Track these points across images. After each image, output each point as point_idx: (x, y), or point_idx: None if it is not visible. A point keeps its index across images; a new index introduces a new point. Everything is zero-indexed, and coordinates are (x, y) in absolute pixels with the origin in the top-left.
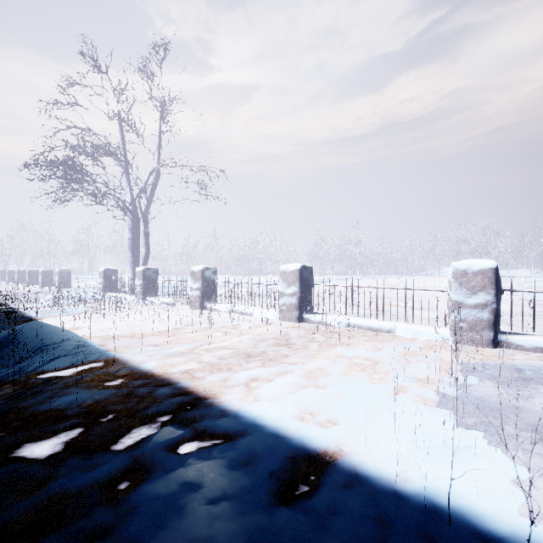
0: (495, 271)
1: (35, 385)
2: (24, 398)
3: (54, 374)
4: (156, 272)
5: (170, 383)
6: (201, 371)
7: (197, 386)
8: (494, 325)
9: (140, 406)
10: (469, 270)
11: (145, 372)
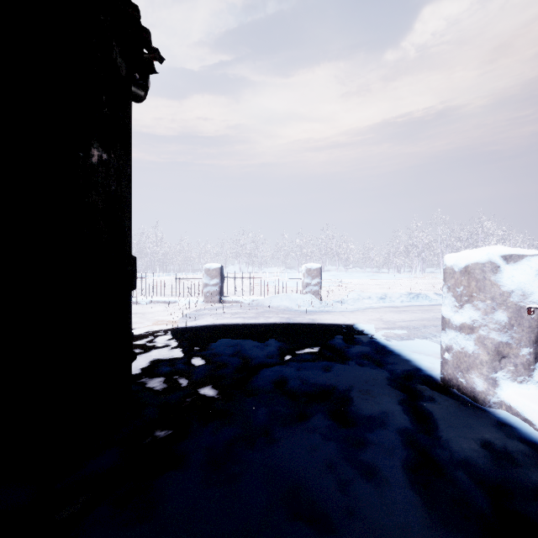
0: (220, 268)
1: None
2: None
3: None
4: None
5: None
6: None
7: None
8: (220, 293)
9: None
10: (211, 268)
11: None
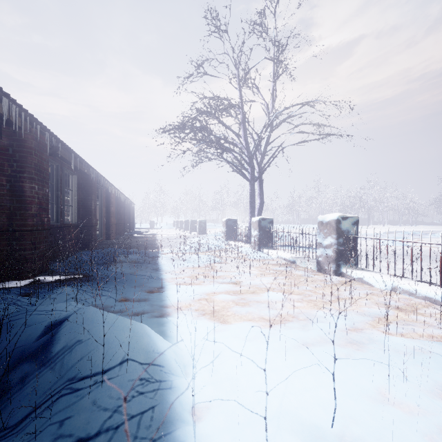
0: None
1: None
2: None
3: None
4: (271, 222)
5: None
6: None
7: None
8: None
9: None
10: None
11: None
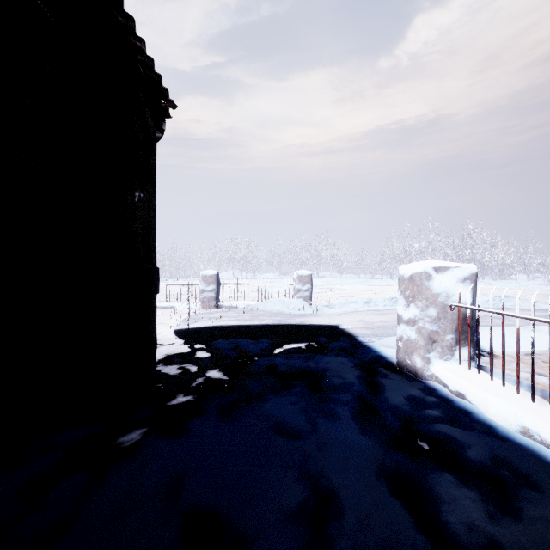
0: (216, 275)
1: None
2: None
3: None
4: None
5: None
6: None
7: None
8: (216, 298)
9: None
10: (207, 275)
11: None
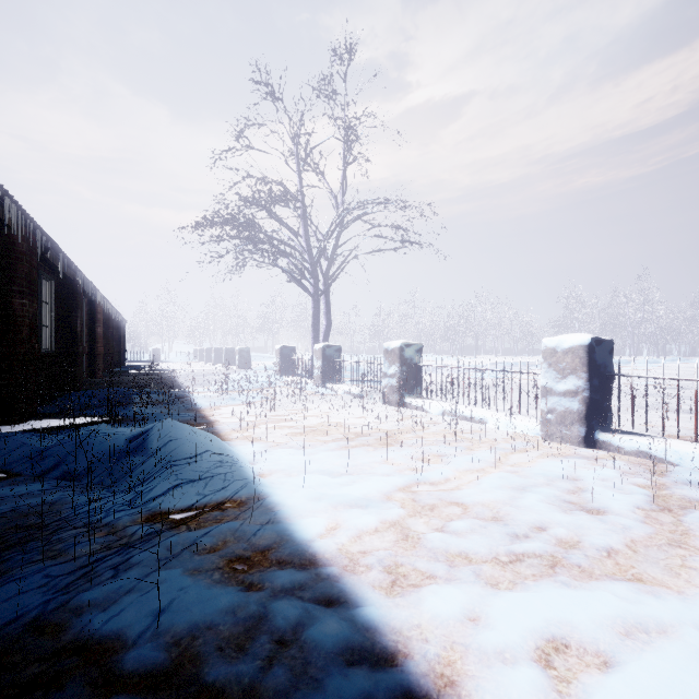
0: None
1: (130, 544)
2: (96, 579)
3: (171, 518)
4: (338, 351)
5: (343, 598)
6: (409, 566)
7: (404, 630)
8: None
9: (268, 688)
10: None
11: (301, 548)
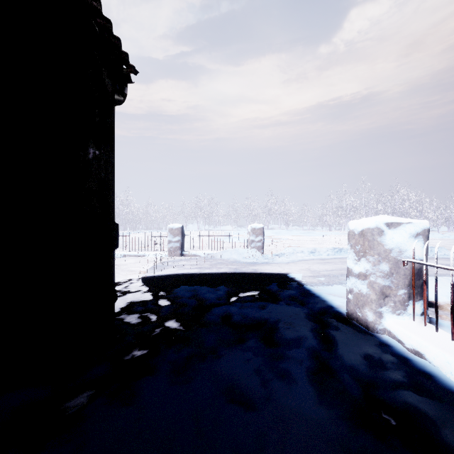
0: (181, 228)
1: None
2: None
3: None
4: None
5: None
6: None
7: None
8: (181, 248)
9: None
10: (174, 228)
11: None
